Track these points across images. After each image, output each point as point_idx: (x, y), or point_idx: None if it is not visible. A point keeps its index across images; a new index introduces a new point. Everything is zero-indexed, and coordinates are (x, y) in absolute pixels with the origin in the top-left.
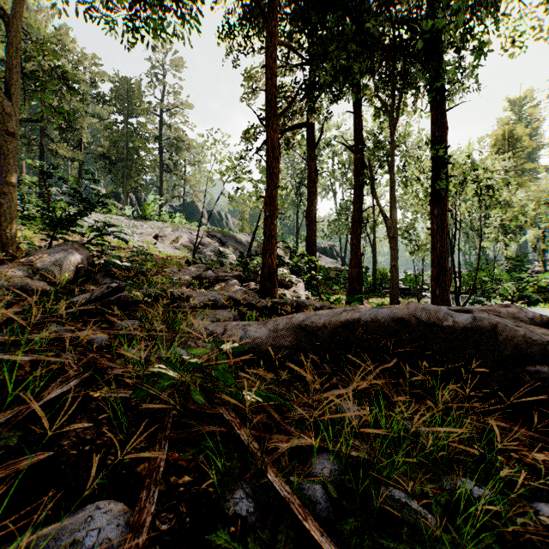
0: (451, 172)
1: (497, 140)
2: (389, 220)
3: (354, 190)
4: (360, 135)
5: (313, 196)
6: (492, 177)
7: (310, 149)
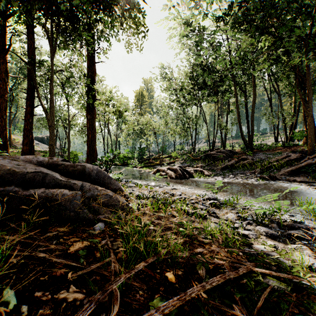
0: (101, 99)
1: (137, 94)
2: (49, 114)
3: (27, 91)
4: (32, 54)
5: (4, 92)
6: (122, 107)
7: (0, 54)
